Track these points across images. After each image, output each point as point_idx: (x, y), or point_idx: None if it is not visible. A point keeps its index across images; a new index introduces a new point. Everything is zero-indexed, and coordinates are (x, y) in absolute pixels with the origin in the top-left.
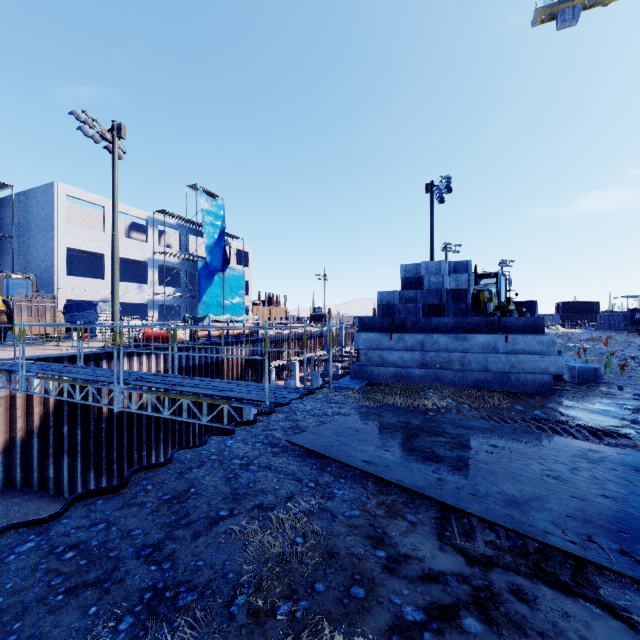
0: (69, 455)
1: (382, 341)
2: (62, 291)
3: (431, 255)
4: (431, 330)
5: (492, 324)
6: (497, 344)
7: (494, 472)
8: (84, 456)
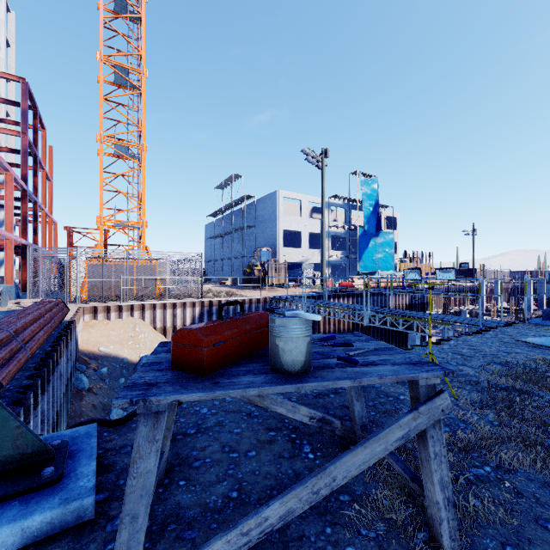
0: None
1: None
2: (280, 257)
3: None
4: None
5: None
6: None
7: None
8: None
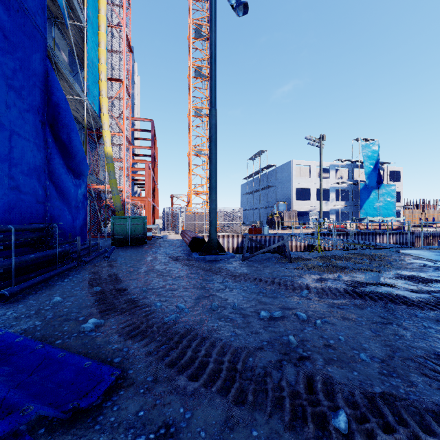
0: None
1: None
2: (294, 207)
3: None
4: None
5: None
6: None
7: None
8: None
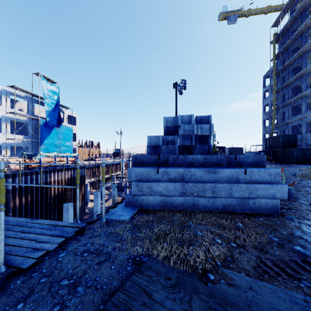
0: None
1: (151, 174)
2: None
3: None
4: (187, 164)
5: (230, 160)
6: (239, 176)
7: None
8: None
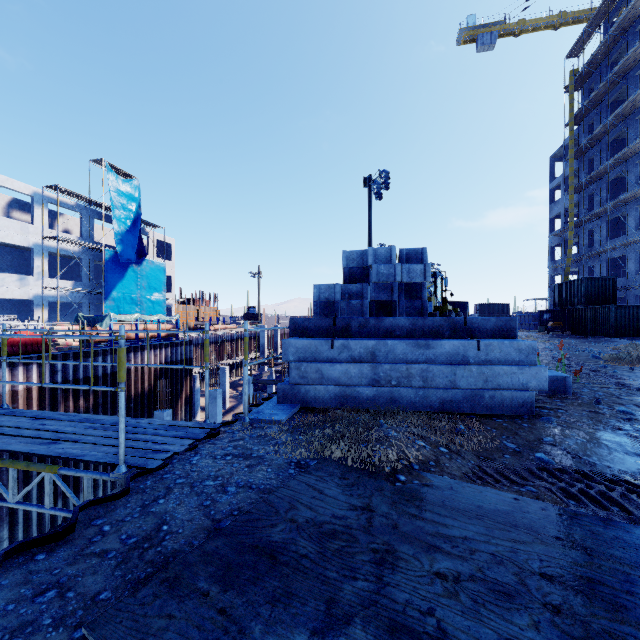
0: None
1: (320, 350)
2: None
3: None
4: (383, 334)
5: (457, 326)
6: (467, 352)
7: None
8: None
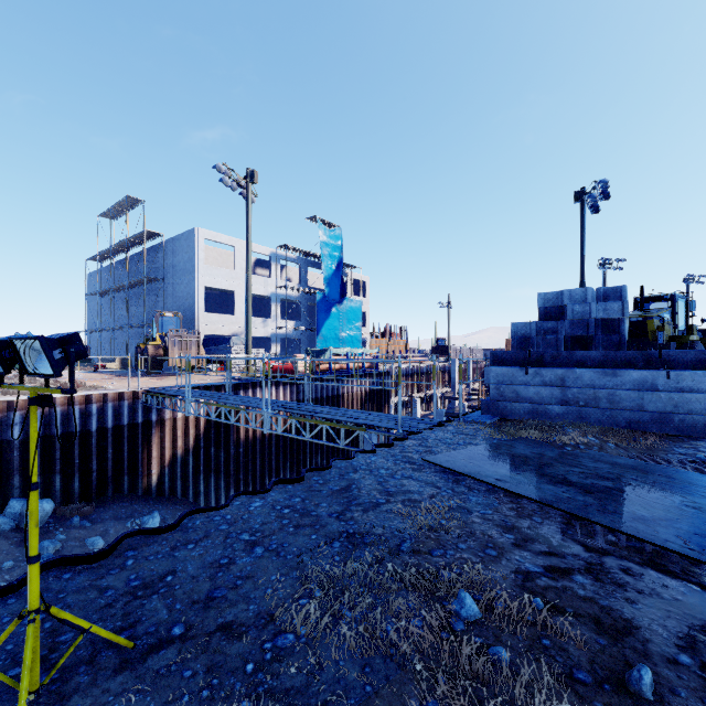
0: (215, 474)
1: (516, 376)
2: (201, 327)
3: (581, 276)
4: (574, 364)
5: (651, 358)
6: (656, 381)
7: (627, 498)
8: (226, 476)
